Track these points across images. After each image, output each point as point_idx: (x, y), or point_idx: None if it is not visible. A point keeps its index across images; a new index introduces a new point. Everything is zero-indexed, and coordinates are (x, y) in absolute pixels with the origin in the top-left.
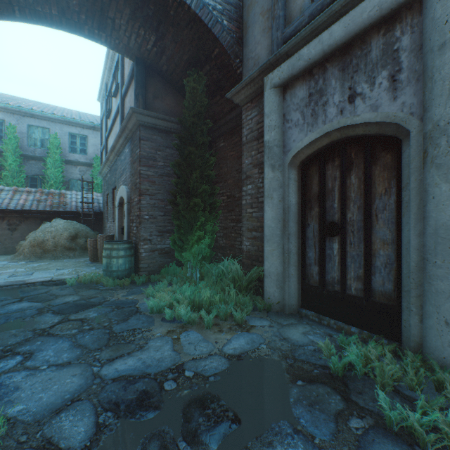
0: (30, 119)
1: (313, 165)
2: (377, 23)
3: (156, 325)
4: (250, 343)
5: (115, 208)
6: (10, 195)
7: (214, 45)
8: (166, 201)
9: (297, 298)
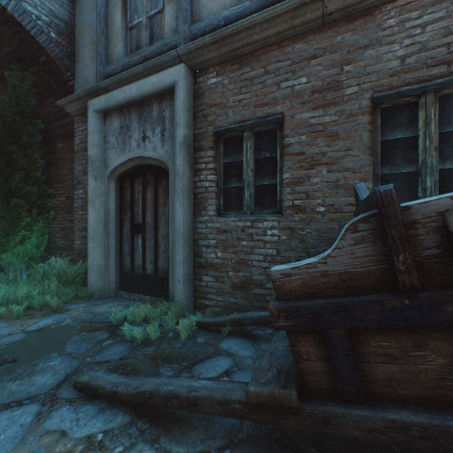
0: None
1: (127, 180)
2: (155, 95)
3: None
4: (57, 320)
5: None
6: None
7: (40, 52)
8: None
9: (115, 283)
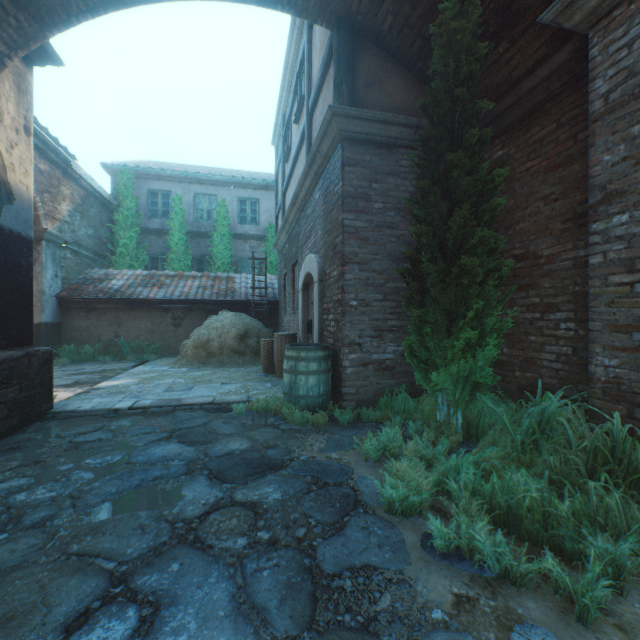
0: (196, 187)
1: None
2: None
3: (413, 561)
4: None
5: (296, 293)
6: (174, 281)
7: None
8: (388, 273)
9: None
